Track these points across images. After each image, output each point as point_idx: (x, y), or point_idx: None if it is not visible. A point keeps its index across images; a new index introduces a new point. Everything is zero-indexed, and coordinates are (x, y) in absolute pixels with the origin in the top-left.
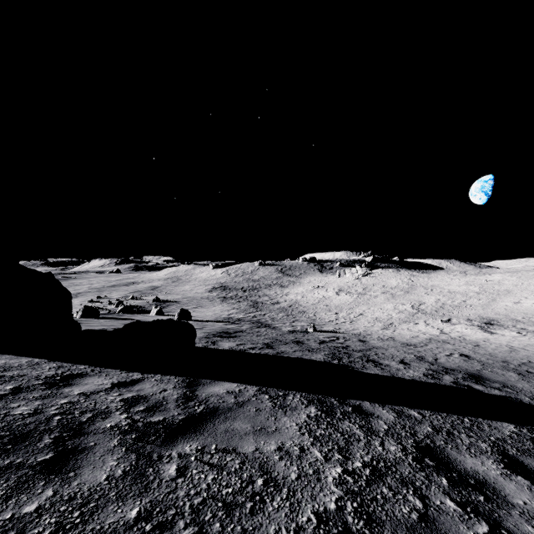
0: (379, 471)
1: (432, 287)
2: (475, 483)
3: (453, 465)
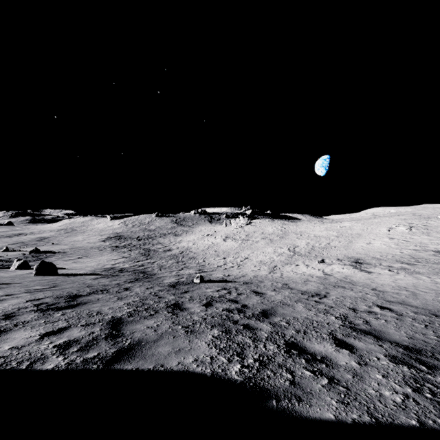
0: None
1: (301, 233)
2: None
3: None
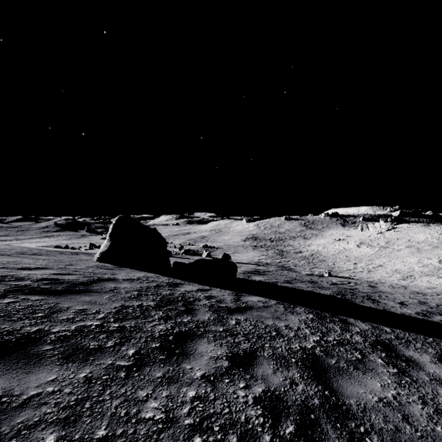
0: (342, 343)
1: None
2: (405, 359)
3: (396, 351)
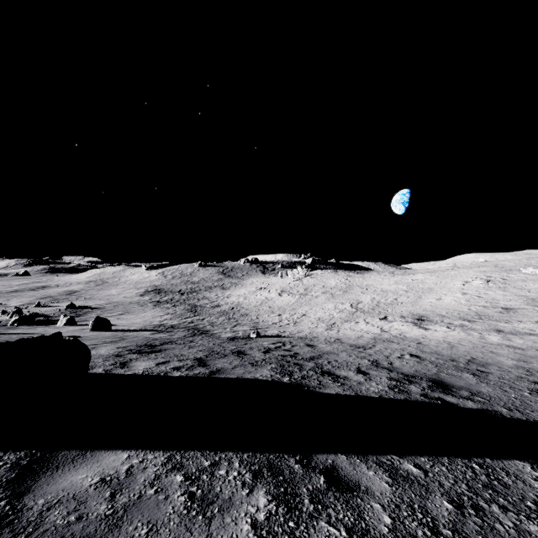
0: None
1: (367, 286)
2: None
3: None
